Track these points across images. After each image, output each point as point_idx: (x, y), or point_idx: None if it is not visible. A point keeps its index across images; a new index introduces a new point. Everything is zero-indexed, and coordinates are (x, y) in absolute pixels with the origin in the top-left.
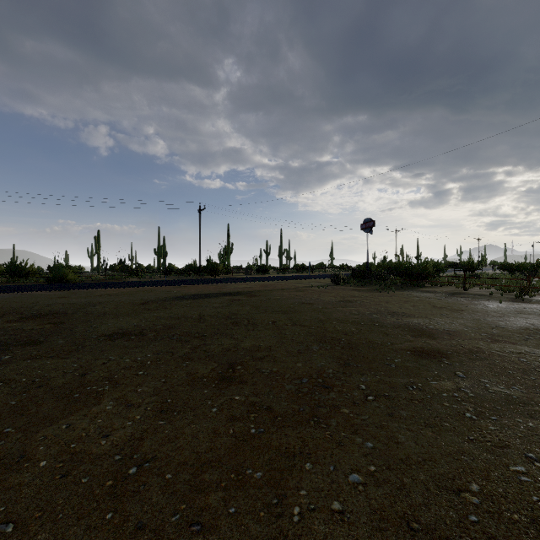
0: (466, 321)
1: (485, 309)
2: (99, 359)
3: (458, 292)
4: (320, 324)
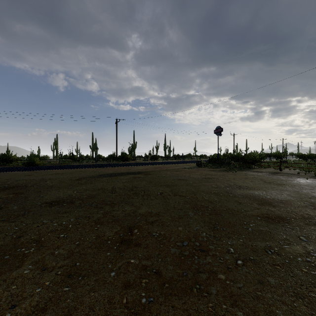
0: (290, 193)
1: (299, 183)
2: (35, 223)
3: (276, 172)
4: (192, 195)
